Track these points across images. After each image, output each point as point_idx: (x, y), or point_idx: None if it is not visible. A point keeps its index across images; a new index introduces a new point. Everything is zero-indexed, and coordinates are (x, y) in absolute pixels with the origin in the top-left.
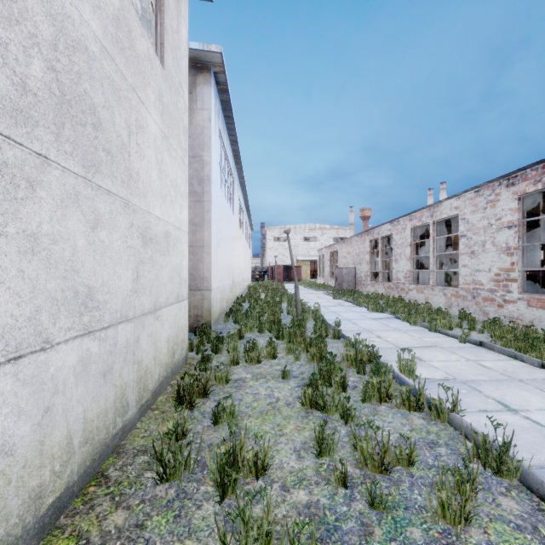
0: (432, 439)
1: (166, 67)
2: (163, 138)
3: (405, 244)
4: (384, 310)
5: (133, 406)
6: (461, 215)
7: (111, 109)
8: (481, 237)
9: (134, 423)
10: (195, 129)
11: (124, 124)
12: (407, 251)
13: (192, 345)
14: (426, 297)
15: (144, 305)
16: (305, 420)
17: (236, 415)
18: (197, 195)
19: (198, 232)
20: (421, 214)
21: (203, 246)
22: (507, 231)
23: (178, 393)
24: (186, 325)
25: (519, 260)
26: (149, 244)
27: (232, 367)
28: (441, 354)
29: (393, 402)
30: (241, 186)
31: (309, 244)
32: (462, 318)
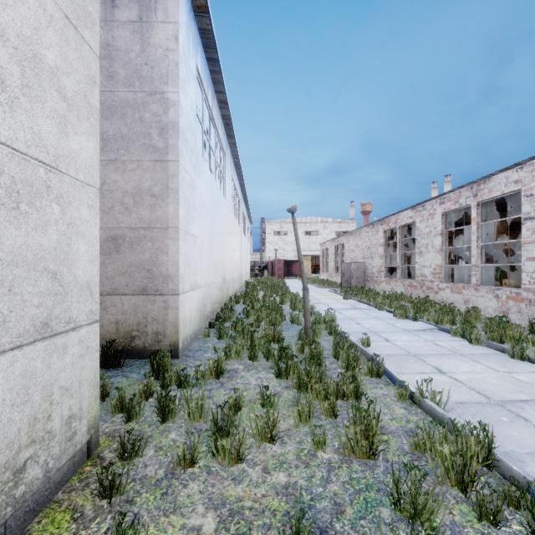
0: None
1: None
2: None
3: (434, 233)
4: (419, 317)
5: None
6: (525, 191)
7: None
8: None
9: None
10: (154, 53)
11: None
12: (436, 242)
13: (124, 400)
14: (465, 299)
15: None
16: None
17: None
18: (158, 151)
19: (159, 208)
20: (457, 194)
21: (165, 228)
22: None
23: None
24: (92, 377)
25: None
26: None
27: (181, 475)
28: None
29: None
30: (236, 168)
31: (310, 238)
32: None
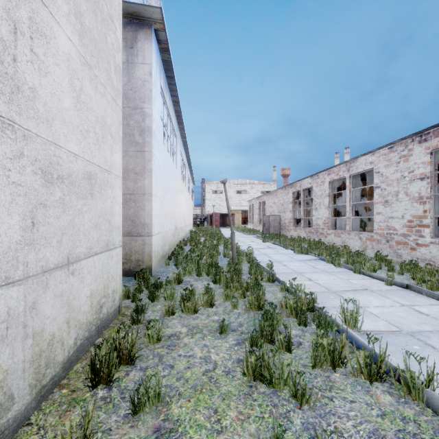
0: (414, 434)
1: None
2: (84, 64)
3: (324, 195)
4: (309, 252)
5: (23, 395)
6: (375, 169)
7: None
8: (394, 188)
9: (25, 417)
10: (136, 82)
11: (3, 13)
12: (326, 201)
13: (129, 292)
14: (343, 240)
15: (47, 259)
16: (248, 400)
17: (163, 393)
18: (139, 145)
19: (139, 181)
20: (338, 169)
21: (143, 194)
22: (419, 182)
23: (91, 368)
24: (120, 274)
25: (431, 208)
26: (57, 184)
27: (167, 318)
28: (374, 298)
29: (347, 366)
30: (183, 144)
31: (241, 196)
32: (378, 259)
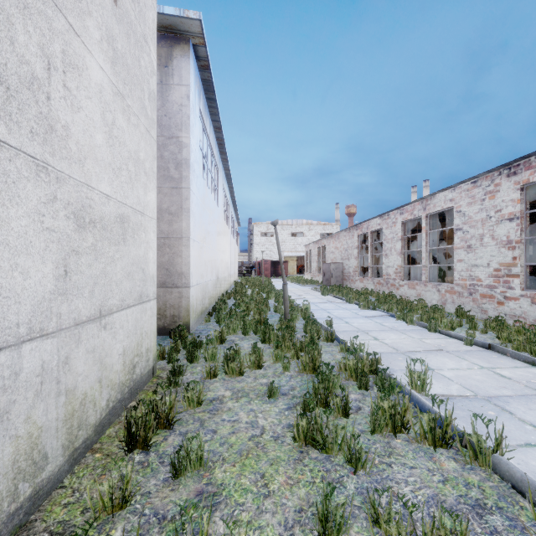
0: (476, 499)
1: (121, 6)
2: (116, 94)
3: (396, 239)
4: (376, 307)
5: (56, 456)
6: (456, 208)
7: (4, 15)
8: (479, 230)
9: (58, 479)
10: (171, 107)
11: (37, 50)
12: (398, 246)
13: (164, 352)
14: (418, 293)
15: (79, 311)
16: (299, 465)
17: (206, 458)
18: (174, 181)
19: (175, 223)
20: (412, 207)
21: (180, 238)
22: (508, 223)
23: (127, 430)
24: (154, 330)
25: (522, 254)
26: (89, 229)
27: (209, 381)
28: (449, 360)
29: (410, 432)
30: (226, 178)
31: (296, 240)
32: (459, 315)
